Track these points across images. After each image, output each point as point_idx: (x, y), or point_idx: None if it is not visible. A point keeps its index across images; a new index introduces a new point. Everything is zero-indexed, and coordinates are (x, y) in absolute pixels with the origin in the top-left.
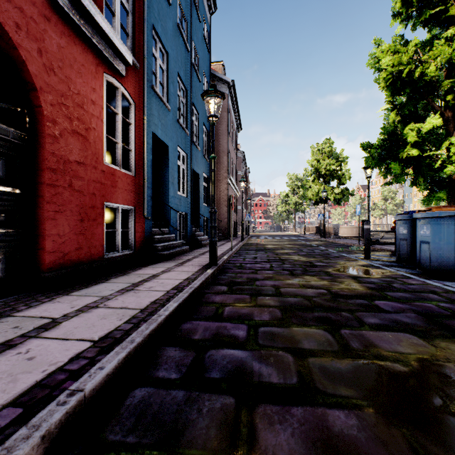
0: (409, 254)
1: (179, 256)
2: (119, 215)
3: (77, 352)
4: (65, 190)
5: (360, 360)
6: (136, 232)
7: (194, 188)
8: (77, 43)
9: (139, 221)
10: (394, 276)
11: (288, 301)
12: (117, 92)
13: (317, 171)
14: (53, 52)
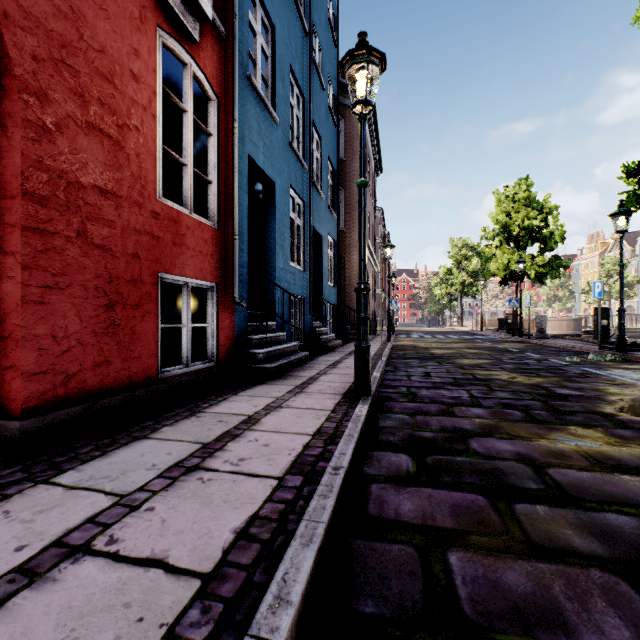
0: None
1: (294, 370)
2: (188, 297)
3: None
4: (68, 243)
5: None
6: (221, 328)
7: (314, 257)
8: None
9: (226, 309)
10: None
11: (616, 529)
12: (185, 71)
13: (505, 231)
14: None
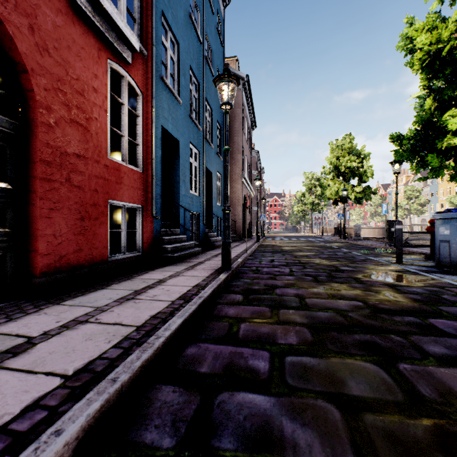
0: (453, 258)
1: (190, 258)
2: (124, 213)
3: (38, 397)
4: (61, 185)
5: (444, 421)
6: (144, 232)
7: (207, 187)
8: (76, 23)
9: (147, 221)
10: (440, 284)
11: (318, 316)
12: (123, 81)
13: (336, 169)
14: (48, 31)
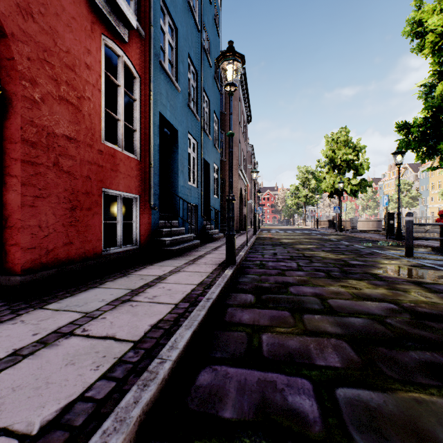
0: None
1: (189, 251)
2: (120, 204)
3: None
4: (48, 170)
5: None
6: (142, 224)
7: (204, 178)
8: None
9: (145, 212)
10: None
11: (352, 323)
12: (119, 60)
13: (332, 162)
14: None
